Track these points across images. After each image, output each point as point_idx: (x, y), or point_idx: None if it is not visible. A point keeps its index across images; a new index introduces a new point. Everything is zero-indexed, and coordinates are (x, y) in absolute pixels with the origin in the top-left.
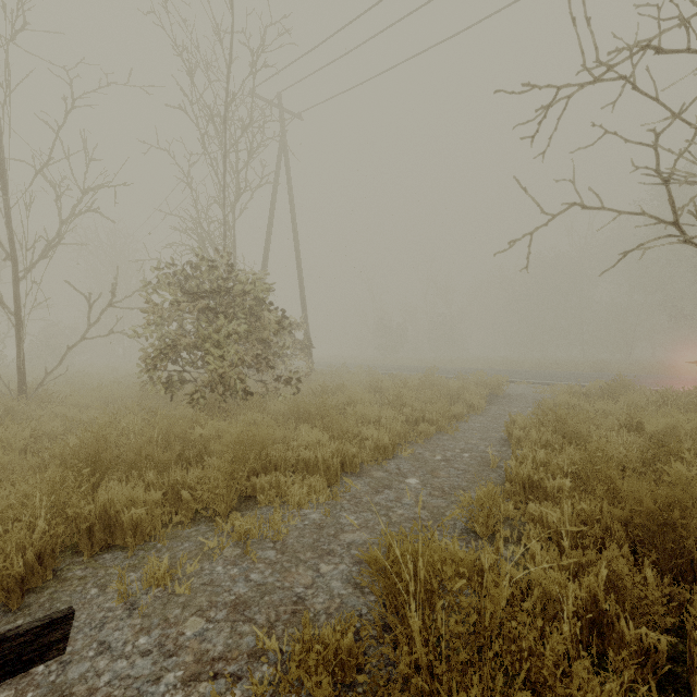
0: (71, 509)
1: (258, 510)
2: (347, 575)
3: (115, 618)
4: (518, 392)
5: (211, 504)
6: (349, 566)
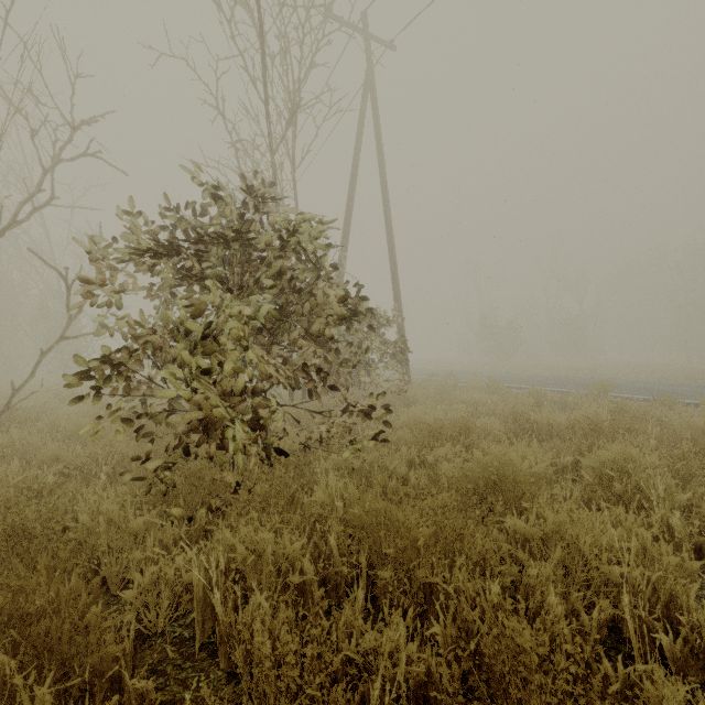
0: None
1: None
2: None
3: None
4: None
5: None
6: None
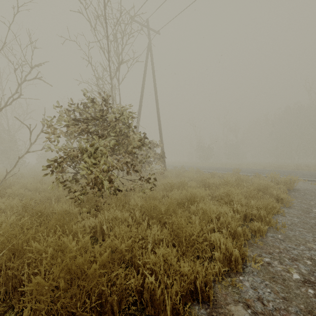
0: None
1: None
2: None
3: None
4: (303, 187)
5: None
6: None
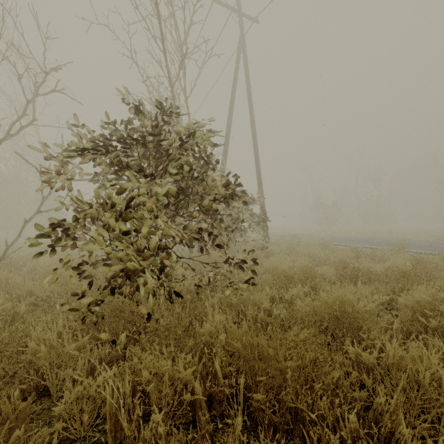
0: None
1: None
2: None
3: None
4: None
5: None
6: None
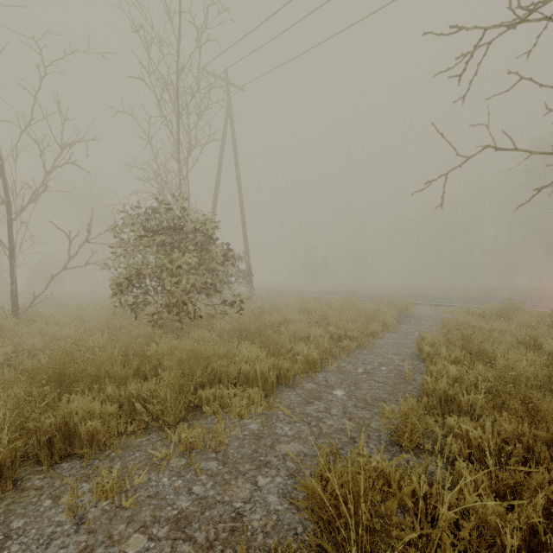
0: (32, 423)
1: (203, 419)
2: (283, 489)
3: (63, 533)
4: (423, 313)
5: (161, 416)
6: (284, 479)
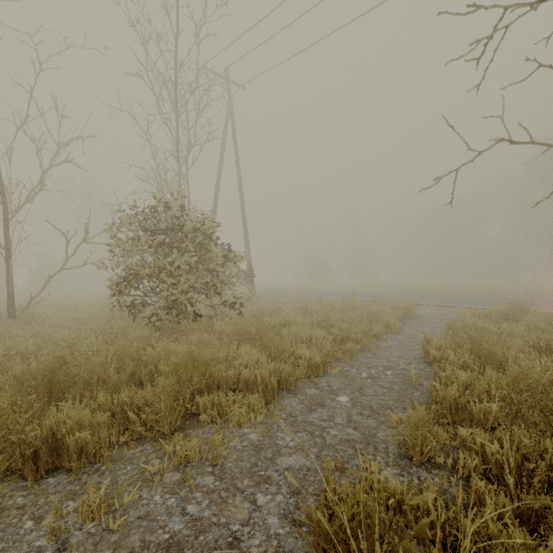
0: (15, 435)
1: (201, 428)
2: (284, 509)
3: None
4: (427, 314)
5: (155, 426)
6: (285, 498)
